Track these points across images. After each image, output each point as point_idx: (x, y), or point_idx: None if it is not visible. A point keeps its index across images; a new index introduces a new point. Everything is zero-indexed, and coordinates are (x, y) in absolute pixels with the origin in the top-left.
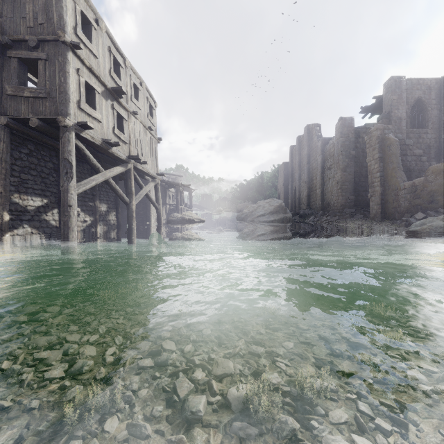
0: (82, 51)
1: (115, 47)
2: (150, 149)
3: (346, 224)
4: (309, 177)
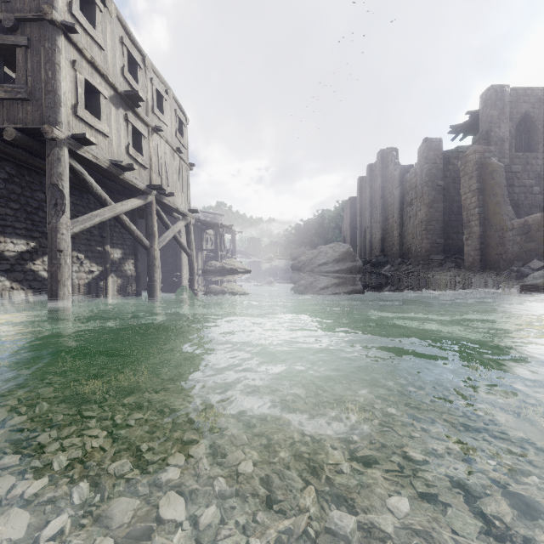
0: (81, 38)
1: (130, 39)
2: (179, 177)
3: (434, 275)
4: (383, 216)
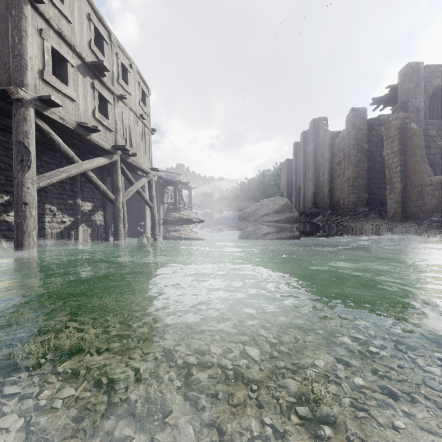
0: (49, 10)
1: (97, 17)
2: (142, 140)
3: (361, 224)
4: (315, 174)
